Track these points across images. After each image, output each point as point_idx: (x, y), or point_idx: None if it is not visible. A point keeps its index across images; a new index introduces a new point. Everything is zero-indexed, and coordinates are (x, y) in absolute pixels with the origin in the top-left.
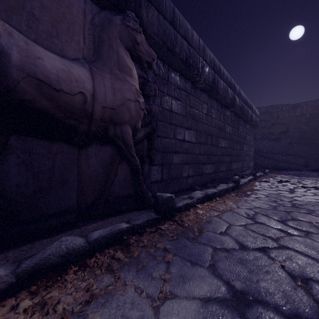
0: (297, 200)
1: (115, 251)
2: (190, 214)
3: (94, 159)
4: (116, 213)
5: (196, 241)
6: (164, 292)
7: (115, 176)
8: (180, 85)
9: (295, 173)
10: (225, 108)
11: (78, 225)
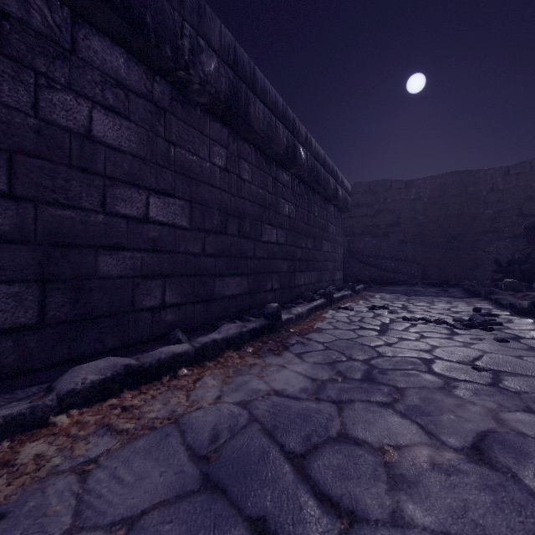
0: (383, 354)
1: None
2: None
3: None
4: None
5: None
6: None
7: None
8: (128, 81)
9: (404, 290)
10: (279, 166)
11: None
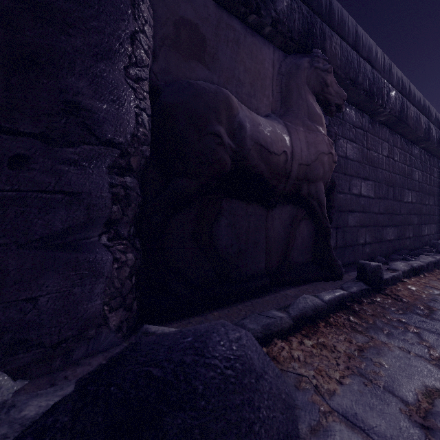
0: None
1: (346, 315)
2: (400, 289)
3: (278, 220)
4: (303, 281)
5: (432, 318)
6: (434, 355)
7: (294, 240)
8: (355, 123)
9: None
10: (412, 144)
11: (273, 290)
